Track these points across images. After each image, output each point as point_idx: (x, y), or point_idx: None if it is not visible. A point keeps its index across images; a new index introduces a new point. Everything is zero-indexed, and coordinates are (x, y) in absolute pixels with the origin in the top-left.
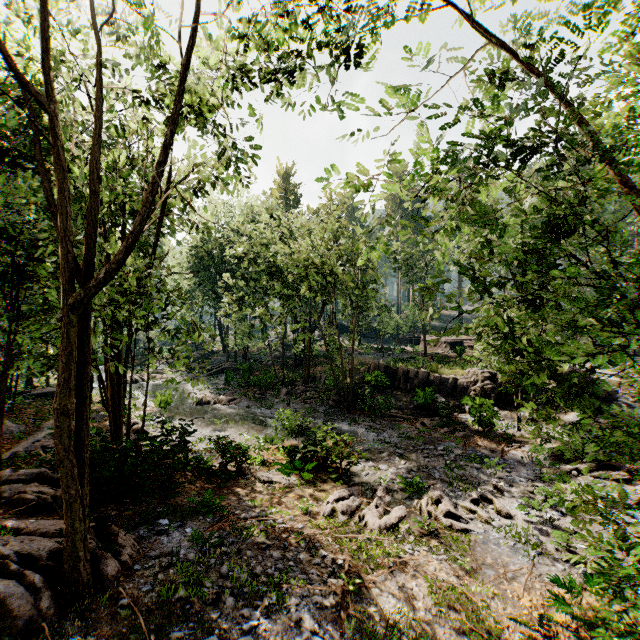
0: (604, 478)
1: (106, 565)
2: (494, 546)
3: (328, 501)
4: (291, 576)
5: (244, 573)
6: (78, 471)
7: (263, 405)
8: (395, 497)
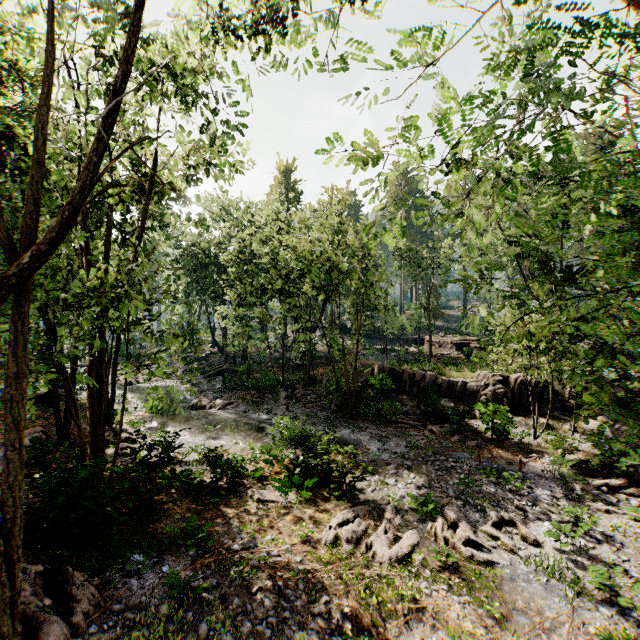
0: (637, 496)
1: (48, 632)
2: (524, 583)
3: (330, 525)
4: (286, 633)
5: (228, 632)
6: (7, 516)
7: (261, 410)
8: (406, 519)
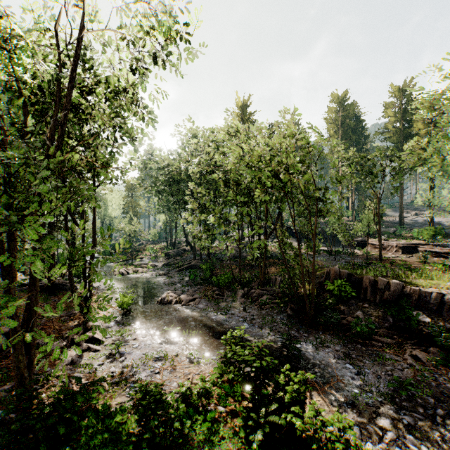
0: None
1: None
2: None
3: None
4: None
5: None
6: None
7: (220, 308)
8: None
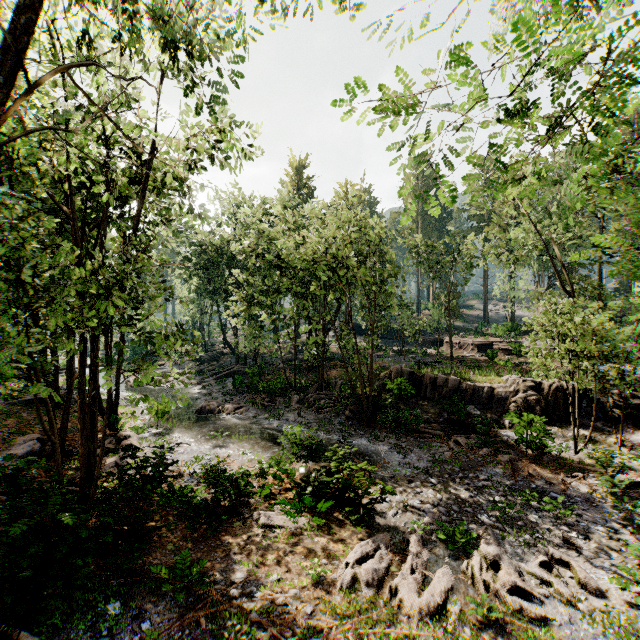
0: None
1: None
2: None
3: (347, 562)
4: None
5: None
6: None
7: (272, 415)
8: (435, 553)
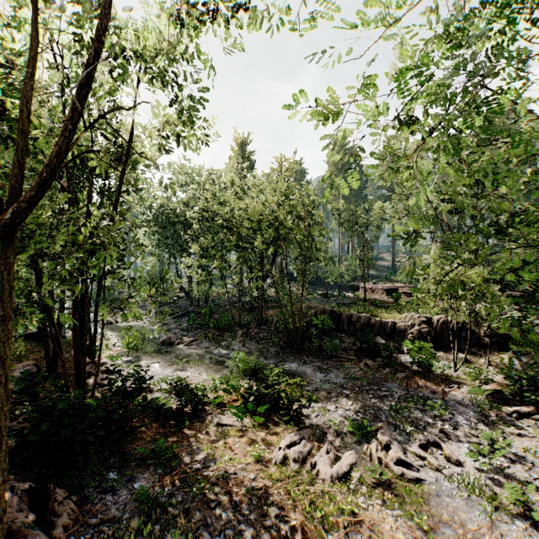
0: None
1: None
2: (448, 498)
3: (280, 447)
4: None
5: None
6: None
7: (221, 346)
8: (345, 441)
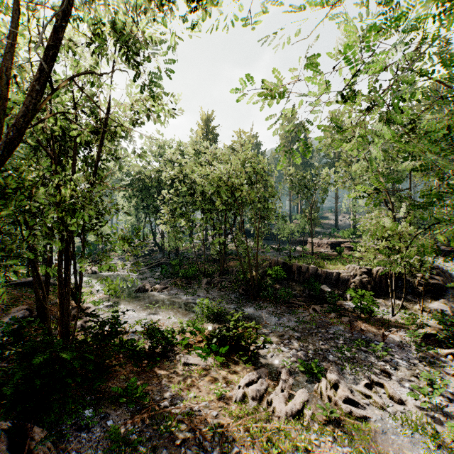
0: None
1: None
2: (393, 436)
3: (239, 385)
4: None
5: None
6: None
7: (188, 292)
8: (297, 379)
